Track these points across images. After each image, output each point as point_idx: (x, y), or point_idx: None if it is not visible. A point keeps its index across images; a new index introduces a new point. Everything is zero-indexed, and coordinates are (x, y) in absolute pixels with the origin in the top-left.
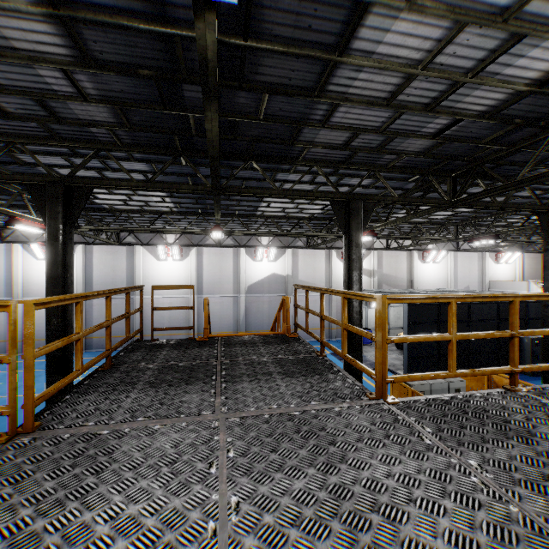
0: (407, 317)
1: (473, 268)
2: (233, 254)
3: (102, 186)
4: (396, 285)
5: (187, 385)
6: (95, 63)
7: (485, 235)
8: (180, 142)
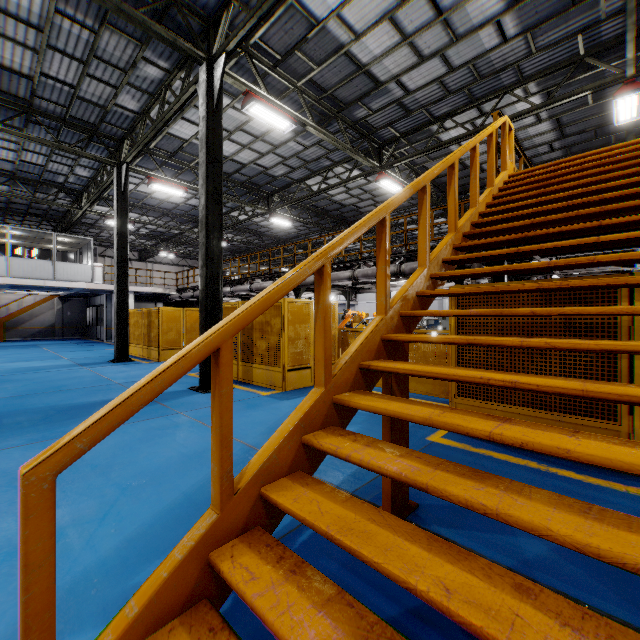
0: None
1: None
2: None
3: None
4: None
5: None
6: (565, 136)
7: None
8: None
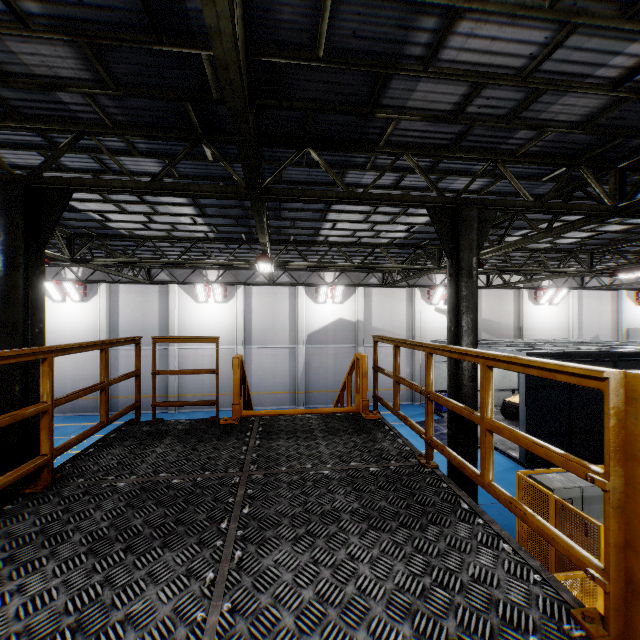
0: (524, 379)
1: (604, 312)
2: (289, 294)
3: (84, 188)
4: (500, 333)
5: (163, 550)
6: None
7: (637, 265)
8: (198, 118)
